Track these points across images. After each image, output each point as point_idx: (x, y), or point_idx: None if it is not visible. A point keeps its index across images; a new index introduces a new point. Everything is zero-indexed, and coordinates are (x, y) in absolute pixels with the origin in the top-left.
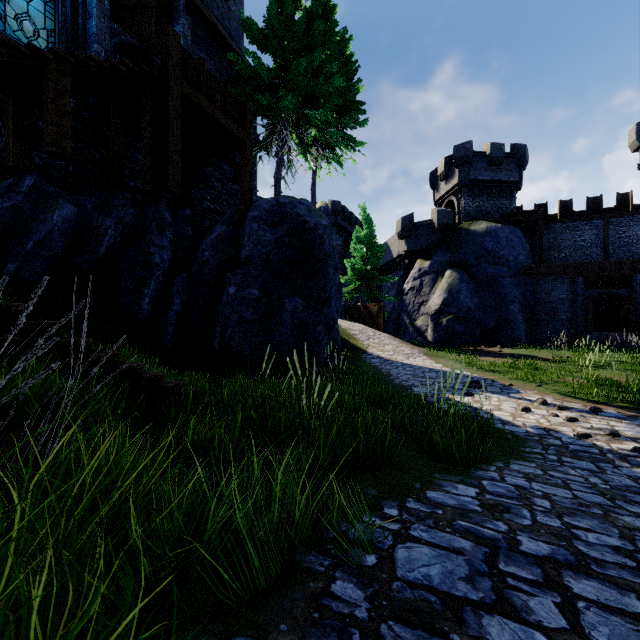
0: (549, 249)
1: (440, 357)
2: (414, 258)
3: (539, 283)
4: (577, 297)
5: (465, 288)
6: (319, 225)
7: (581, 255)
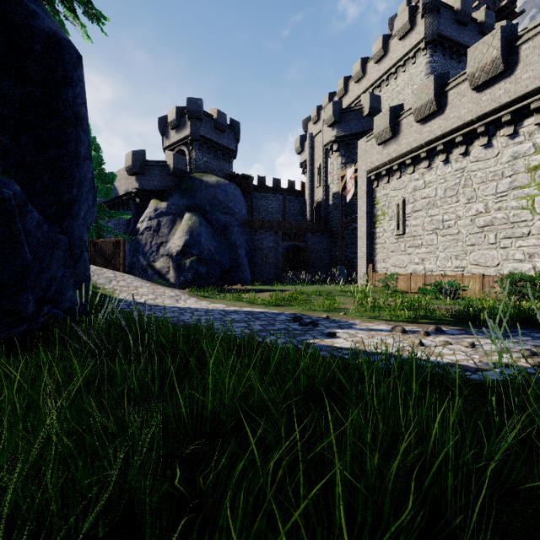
0: (253, 210)
1: (207, 297)
2: (146, 198)
3: (256, 234)
4: (279, 246)
5: (205, 232)
6: (64, 40)
7: (271, 218)
